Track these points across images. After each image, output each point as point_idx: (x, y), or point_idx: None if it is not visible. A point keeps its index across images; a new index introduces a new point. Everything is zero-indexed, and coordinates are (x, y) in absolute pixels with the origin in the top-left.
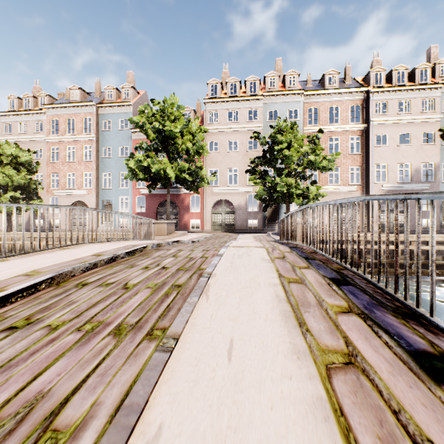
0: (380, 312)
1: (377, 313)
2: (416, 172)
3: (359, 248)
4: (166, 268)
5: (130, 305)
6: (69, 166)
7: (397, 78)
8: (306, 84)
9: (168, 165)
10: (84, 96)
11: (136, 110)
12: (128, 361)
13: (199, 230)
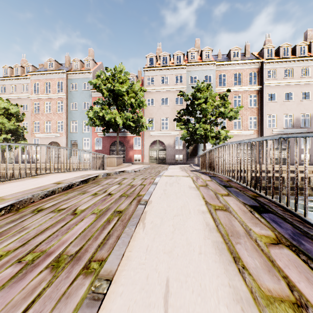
0: (309, 244)
1: (305, 245)
2: (297, 120)
3: (274, 179)
4: (111, 194)
5: (74, 232)
6: (46, 116)
7: (283, 53)
8: (217, 57)
9: (117, 115)
10: (58, 66)
11: (95, 76)
12: (58, 306)
13: (140, 162)
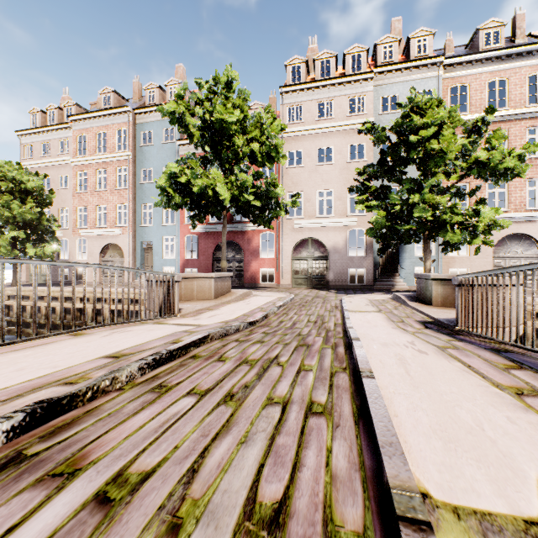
0: None
1: None
2: None
3: None
4: None
5: None
6: (99, 197)
7: None
8: (445, 51)
9: (219, 180)
10: (120, 102)
11: None
12: None
13: (273, 285)
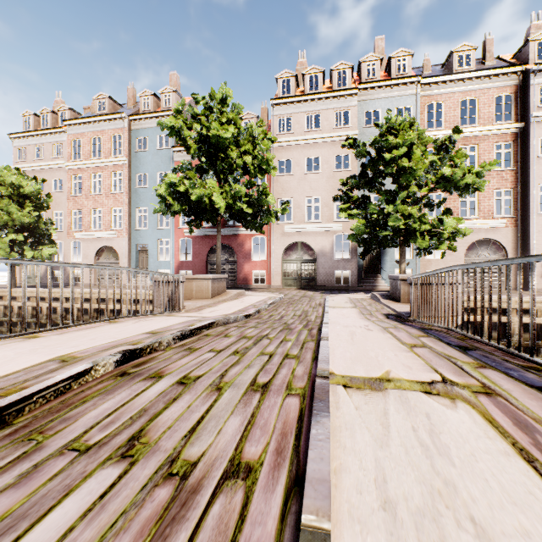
0: None
1: None
2: None
3: None
4: None
5: None
6: (94, 201)
7: None
8: (423, 70)
9: (215, 189)
10: (115, 108)
11: None
12: None
13: (264, 286)
